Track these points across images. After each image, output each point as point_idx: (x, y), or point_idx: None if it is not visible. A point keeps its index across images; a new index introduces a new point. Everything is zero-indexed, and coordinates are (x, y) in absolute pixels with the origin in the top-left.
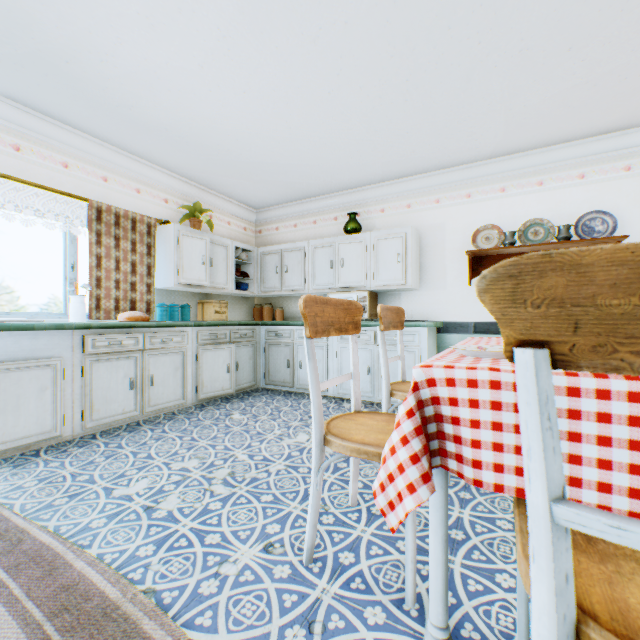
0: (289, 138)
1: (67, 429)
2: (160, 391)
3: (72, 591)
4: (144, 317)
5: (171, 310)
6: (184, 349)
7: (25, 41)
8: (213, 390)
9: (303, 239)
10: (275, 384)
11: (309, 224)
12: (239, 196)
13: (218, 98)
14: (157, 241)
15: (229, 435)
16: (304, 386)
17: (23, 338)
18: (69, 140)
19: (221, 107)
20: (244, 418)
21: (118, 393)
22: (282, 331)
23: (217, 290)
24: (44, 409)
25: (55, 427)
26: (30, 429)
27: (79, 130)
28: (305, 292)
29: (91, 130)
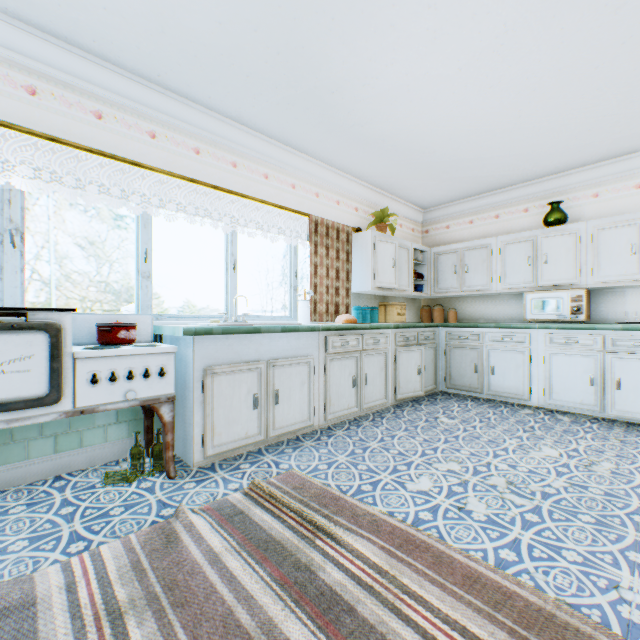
0: (510, 128)
1: (315, 419)
2: (370, 390)
3: (482, 584)
4: (354, 319)
5: (363, 312)
6: (386, 350)
7: (308, 82)
8: (406, 391)
9: (481, 236)
10: (458, 388)
11: (489, 219)
12: (414, 197)
13: (456, 99)
14: (351, 248)
15: (460, 440)
16: (497, 393)
17: (291, 338)
18: (296, 164)
19: (454, 108)
20: (456, 423)
21: (344, 390)
22: (467, 333)
23: (400, 292)
24: (303, 400)
25: (309, 417)
26: (295, 417)
27: (304, 154)
28: (491, 292)
29: (314, 152)
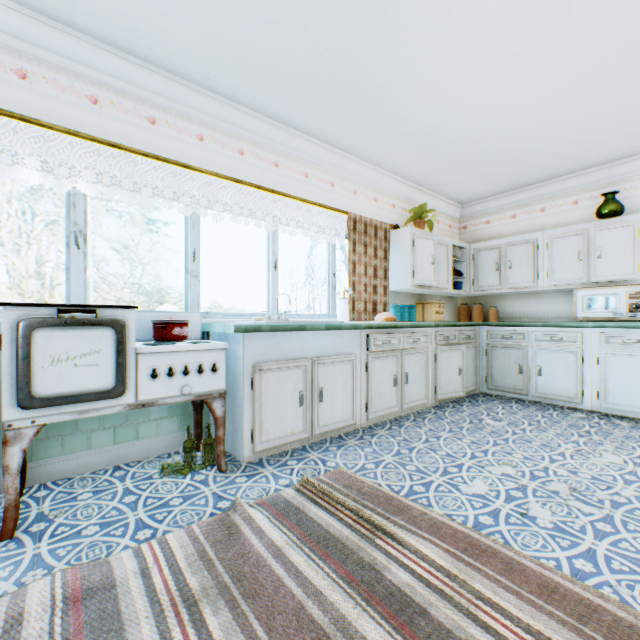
0: (563, 115)
1: (357, 418)
2: (411, 389)
3: (561, 595)
4: (393, 318)
5: (401, 311)
6: (426, 349)
7: (354, 77)
8: (447, 392)
9: (524, 230)
10: (500, 390)
11: (533, 213)
12: (453, 192)
13: (507, 87)
14: (389, 245)
15: (510, 443)
16: (544, 395)
17: (334, 336)
18: (335, 162)
19: (503, 97)
20: (503, 425)
21: (385, 389)
22: (510, 333)
23: (439, 290)
24: (345, 399)
25: (351, 415)
26: (338, 415)
27: (343, 151)
28: (537, 289)
29: (353, 149)
